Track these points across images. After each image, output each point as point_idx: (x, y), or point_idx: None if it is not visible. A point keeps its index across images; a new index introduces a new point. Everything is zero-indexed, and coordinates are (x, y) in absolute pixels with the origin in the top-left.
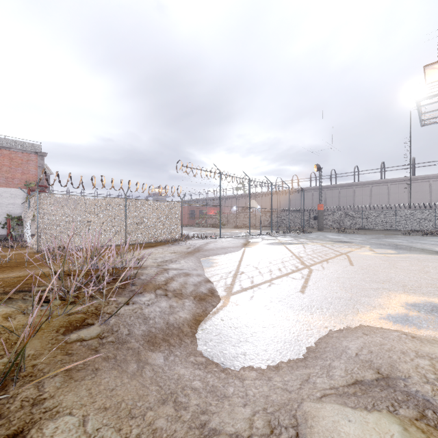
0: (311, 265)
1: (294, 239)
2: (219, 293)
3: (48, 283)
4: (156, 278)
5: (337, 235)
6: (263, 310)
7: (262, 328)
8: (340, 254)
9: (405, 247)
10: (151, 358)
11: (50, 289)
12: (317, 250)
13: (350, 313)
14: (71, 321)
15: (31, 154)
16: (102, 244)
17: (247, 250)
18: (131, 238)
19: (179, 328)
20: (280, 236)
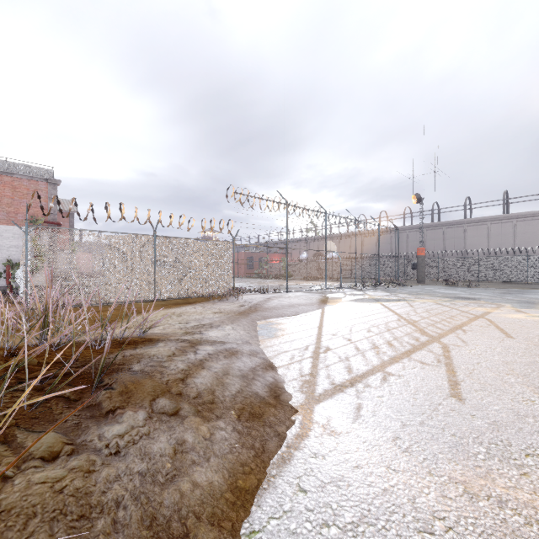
0: (440, 337)
1: (391, 294)
2: (290, 396)
3: None
4: (167, 365)
5: (448, 289)
6: (396, 453)
7: (417, 534)
8: (474, 317)
9: None
10: None
11: None
12: (434, 310)
13: None
14: None
15: (39, 181)
16: (122, 300)
17: (327, 309)
18: (163, 291)
19: (185, 536)
20: (368, 290)
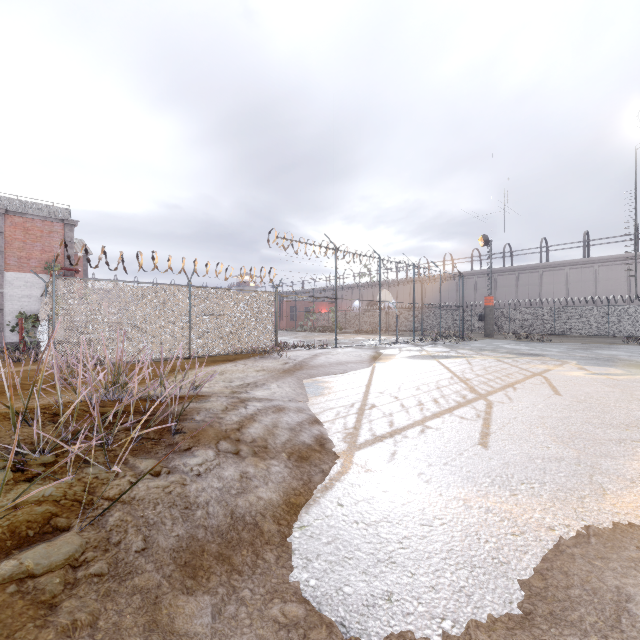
0: (488, 394)
1: (451, 350)
2: (334, 445)
3: (3, 434)
4: (223, 417)
5: (517, 344)
6: (418, 483)
7: (420, 526)
8: (531, 374)
9: (636, 363)
10: (183, 616)
11: (0, 447)
12: (492, 367)
13: (589, 493)
14: (16, 526)
15: (55, 222)
16: (154, 357)
17: (378, 366)
18: (198, 347)
19: (255, 525)
20: (427, 345)
